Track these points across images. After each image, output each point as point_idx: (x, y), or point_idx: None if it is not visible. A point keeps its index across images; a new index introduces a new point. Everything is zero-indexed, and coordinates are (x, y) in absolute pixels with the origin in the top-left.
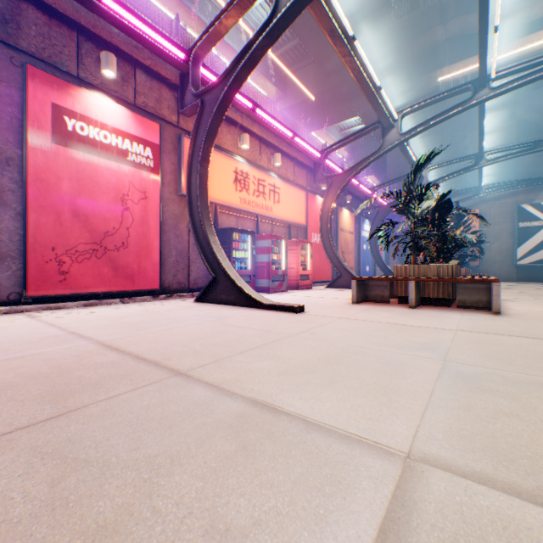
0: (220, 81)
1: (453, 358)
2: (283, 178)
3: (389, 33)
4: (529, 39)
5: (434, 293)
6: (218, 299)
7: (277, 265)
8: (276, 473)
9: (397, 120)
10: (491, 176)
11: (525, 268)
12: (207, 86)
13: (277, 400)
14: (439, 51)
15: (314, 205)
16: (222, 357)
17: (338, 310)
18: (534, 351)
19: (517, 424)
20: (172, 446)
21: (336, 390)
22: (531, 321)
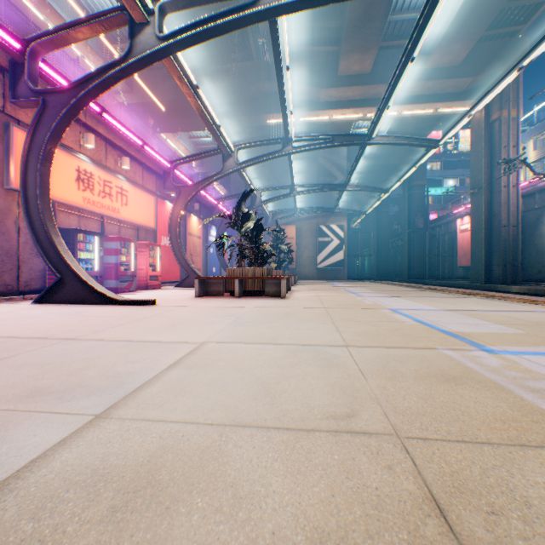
0: (68, 88)
1: (242, 317)
2: (133, 181)
3: (231, 71)
4: (321, 114)
5: (253, 287)
6: (66, 299)
7: (126, 266)
8: (150, 352)
9: (235, 151)
10: (304, 201)
11: (323, 270)
12: (51, 88)
13: (145, 339)
14: (268, 100)
15: (164, 210)
16: (99, 330)
17: (184, 302)
18: (281, 312)
19: (249, 331)
20: (95, 355)
21: (177, 333)
22: (296, 301)
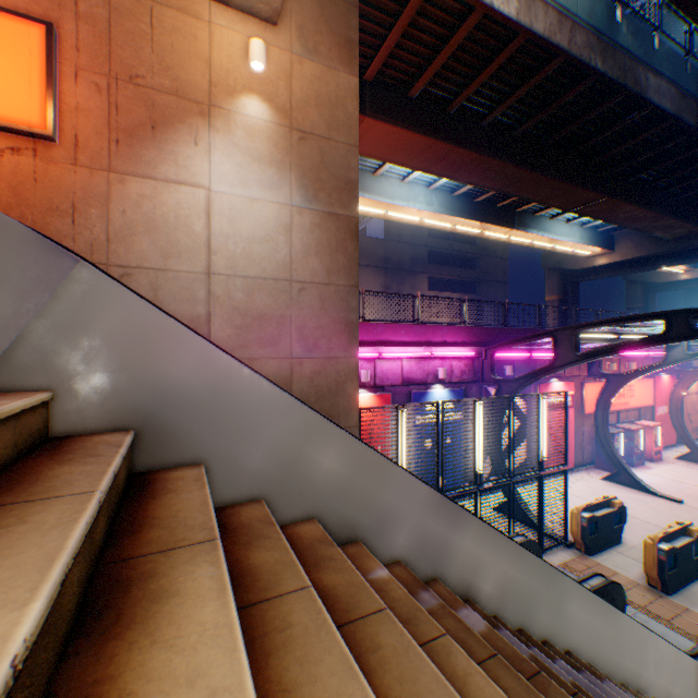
0: (620, 374)
1: None
2: None
3: None
4: None
5: None
6: (618, 481)
7: (635, 447)
8: None
9: None
10: None
11: None
12: (610, 373)
13: None
14: None
15: (658, 383)
16: None
17: None
18: None
19: None
20: None
21: None
22: None
